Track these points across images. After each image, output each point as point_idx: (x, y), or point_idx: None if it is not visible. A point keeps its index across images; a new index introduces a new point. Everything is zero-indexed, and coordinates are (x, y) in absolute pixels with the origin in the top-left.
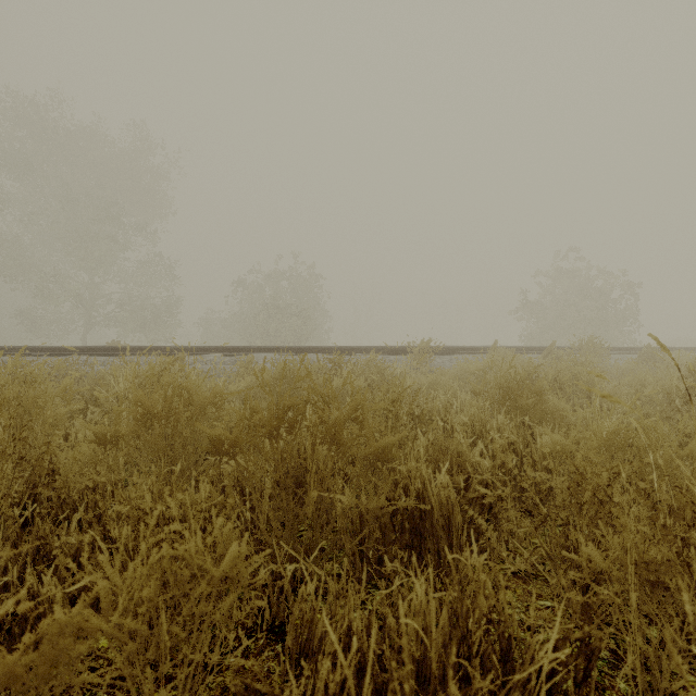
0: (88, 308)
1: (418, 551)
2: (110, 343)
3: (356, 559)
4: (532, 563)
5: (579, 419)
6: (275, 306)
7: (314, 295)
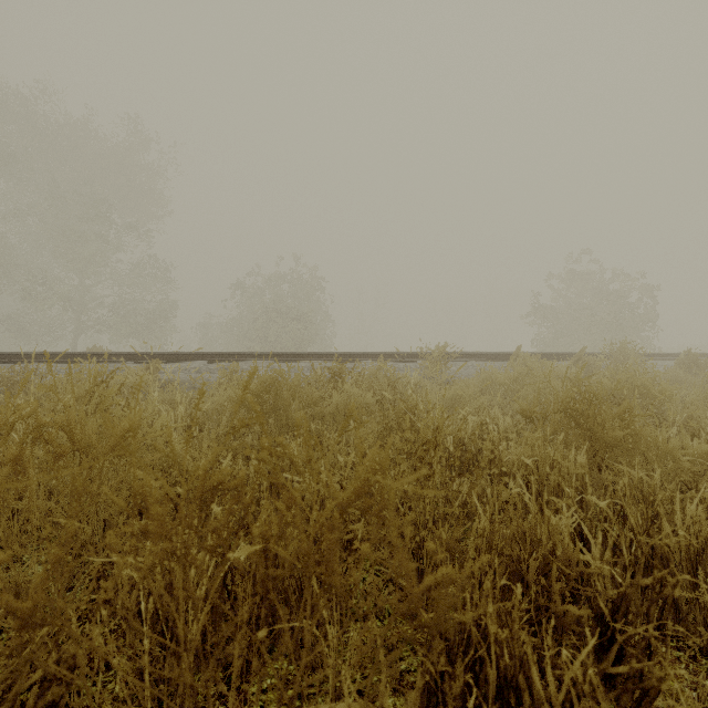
0: (78, 312)
1: None
2: (91, 348)
3: None
4: None
5: None
6: (275, 309)
7: (317, 298)
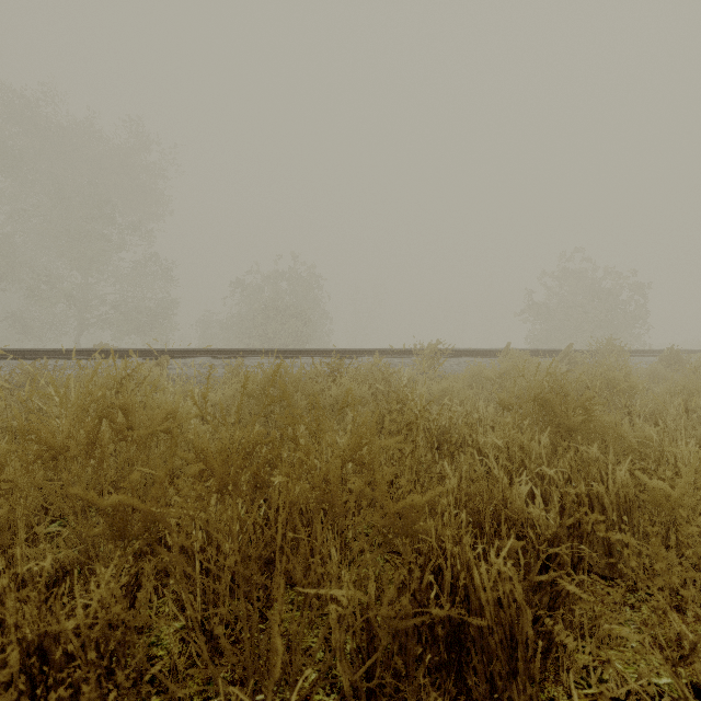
0: (81, 309)
1: (456, 669)
2: (97, 345)
3: (360, 699)
4: (637, 691)
5: (694, 458)
6: (274, 307)
7: (315, 296)
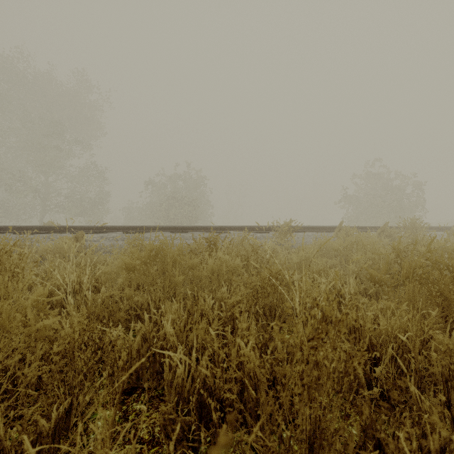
0: (44, 199)
1: None
2: (46, 223)
3: None
4: None
5: None
6: (174, 197)
7: (201, 190)
